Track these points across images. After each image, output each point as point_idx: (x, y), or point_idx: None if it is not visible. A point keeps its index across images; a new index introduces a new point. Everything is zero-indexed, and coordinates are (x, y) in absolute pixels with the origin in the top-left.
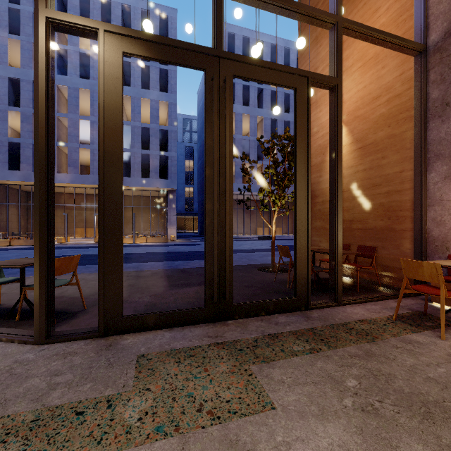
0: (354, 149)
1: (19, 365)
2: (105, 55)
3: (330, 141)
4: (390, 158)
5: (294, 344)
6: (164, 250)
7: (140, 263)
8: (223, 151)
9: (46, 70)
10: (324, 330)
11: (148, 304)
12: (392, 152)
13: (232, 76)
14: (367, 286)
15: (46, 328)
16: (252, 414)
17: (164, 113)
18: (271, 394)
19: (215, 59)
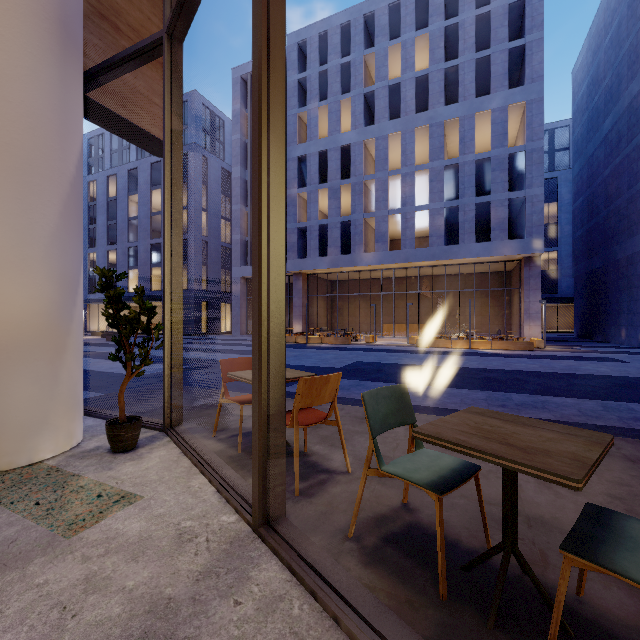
0: None
1: None
2: None
3: None
4: None
5: None
6: (549, 368)
7: (538, 397)
8: None
9: None
10: None
11: None
12: None
13: None
14: None
15: None
16: None
17: (513, 127)
18: None
19: None
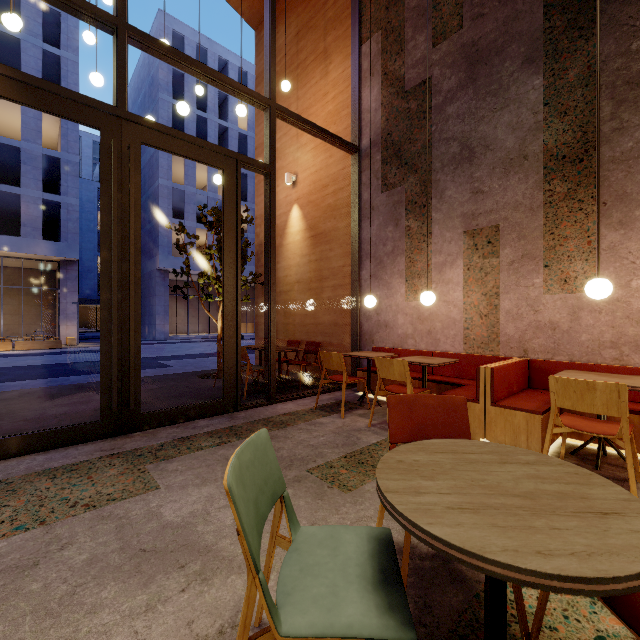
0: (308, 236)
1: None
2: None
3: (265, 231)
4: (335, 251)
5: (204, 441)
6: (51, 361)
7: None
8: (128, 231)
9: None
10: (243, 426)
11: (11, 431)
12: (337, 245)
13: (140, 143)
14: (313, 384)
15: None
16: (133, 497)
17: (53, 128)
18: (160, 480)
19: (117, 119)
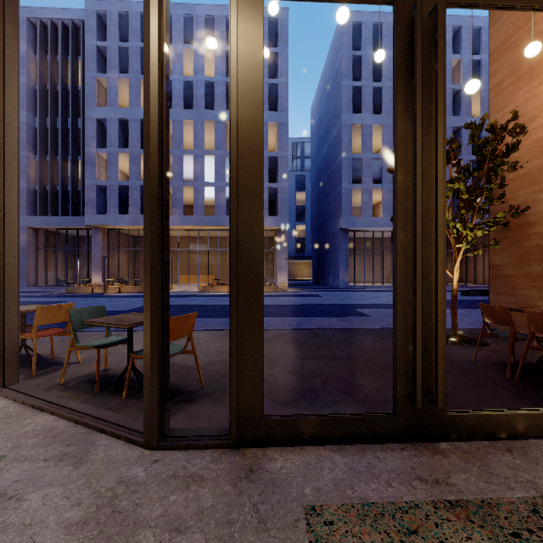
0: None
1: (125, 490)
2: (238, 2)
3: None
4: None
5: None
6: (277, 302)
7: None
8: (428, 139)
9: (160, 39)
10: None
11: (285, 387)
12: None
13: (444, 4)
14: None
15: (159, 425)
16: None
17: (273, 137)
18: None
19: None
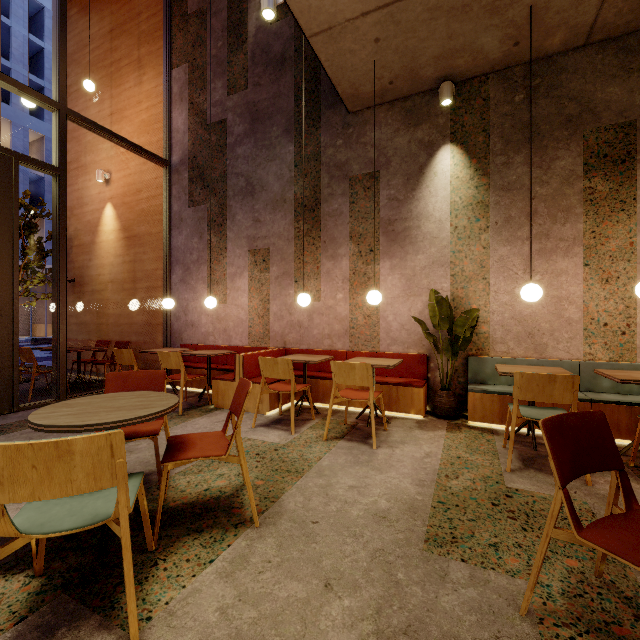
0: (123, 237)
1: None
2: None
3: (53, 231)
4: (149, 254)
5: None
6: None
7: None
8: None
9: None
10: (15, 423)
11: None
12: (151, 249)
13: None
14: None
15: None
16: None
17: None
18: None
19: None
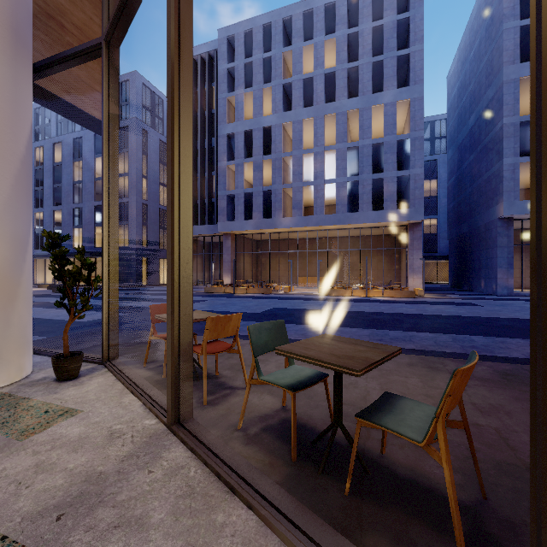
0: None
1: None
2: None
3: None
4: None
5: None
6: (423, 311)
7: (408, 333)
8: None
9: None
10: None
11: None
12: None
13: None
14: None
15: None
16: None
17: (401, 119)
18: None
19: None
